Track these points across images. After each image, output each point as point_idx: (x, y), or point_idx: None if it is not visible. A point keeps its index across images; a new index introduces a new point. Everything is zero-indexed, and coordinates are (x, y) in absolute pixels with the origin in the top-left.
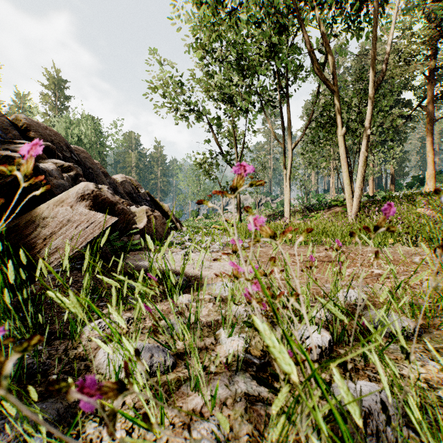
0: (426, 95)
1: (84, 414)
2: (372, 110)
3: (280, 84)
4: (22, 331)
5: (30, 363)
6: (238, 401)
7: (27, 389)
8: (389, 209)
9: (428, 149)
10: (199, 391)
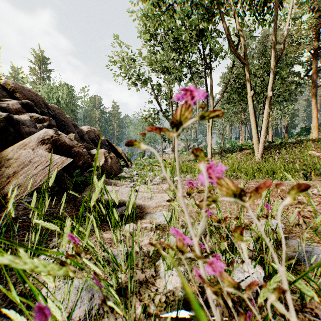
0: (311, 68)
1: None
2: (273, 77)
3: (204, 59)
4: None
5: None
6: None
7: None
8: None
9: (313, 107)
10: None
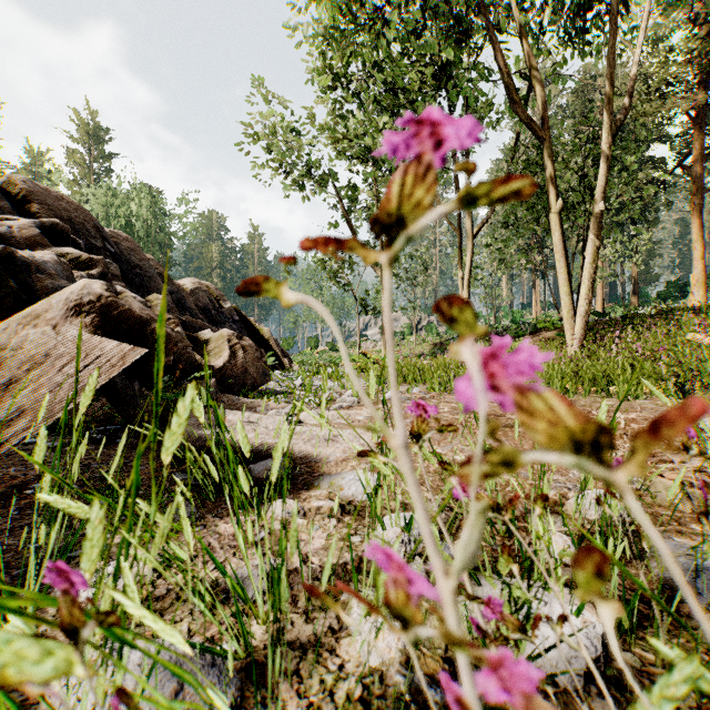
0: (691, 149)
1: None
2: (607, 170)
3: None
4: None
5: None
6: None
7: None
8: None
9: (694, 237)
10: None
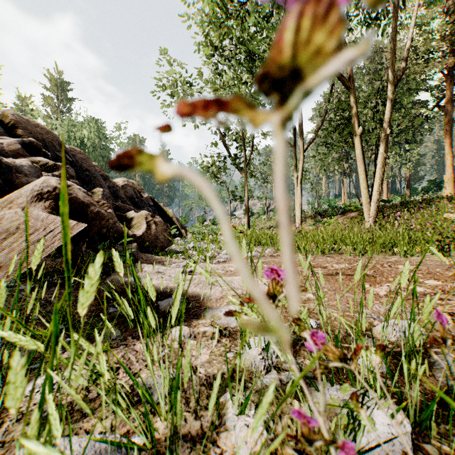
0: (445, 95)
1: None
2: (391, 107)
3: None
4: None
5: None
6: None
7: None
8: None
9: (446, 152)
10: None
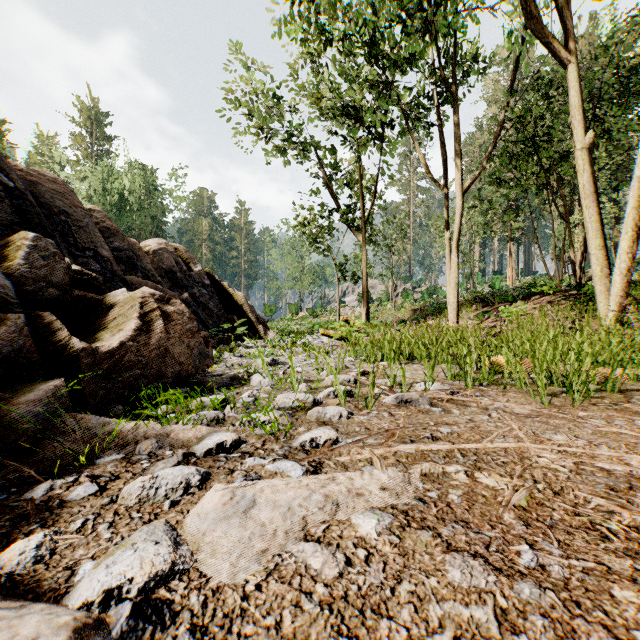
0: None
1: None
2: None
3: (443, 74)
4: None
5: None
6: None
7: None
8: None
9: None
10: None
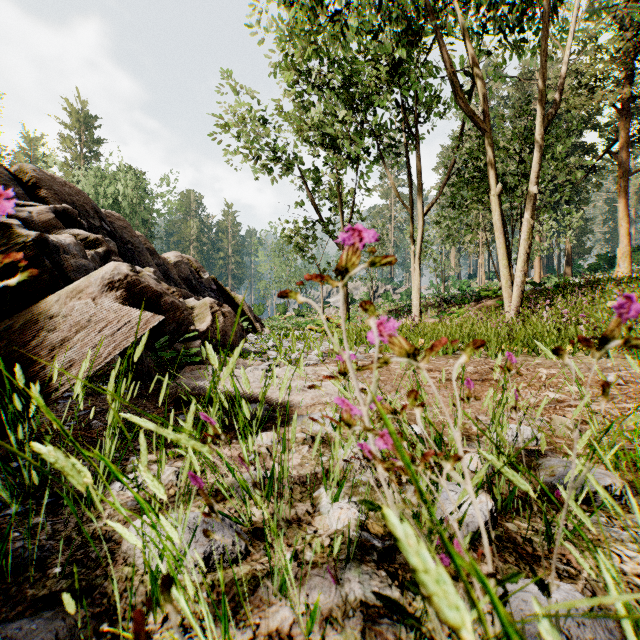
0: (618, 137)
1: (101, 638)
2: (540, 158)
3: (406, 120)
4: (14, 493)
5: (20, 548)
6: (350, 616)
7: (12, 592)
8: (627, 306)
9: (620, 216)
10: (286, 596)
